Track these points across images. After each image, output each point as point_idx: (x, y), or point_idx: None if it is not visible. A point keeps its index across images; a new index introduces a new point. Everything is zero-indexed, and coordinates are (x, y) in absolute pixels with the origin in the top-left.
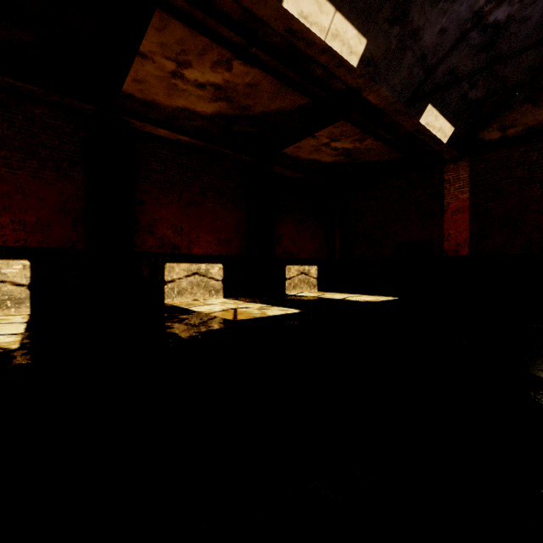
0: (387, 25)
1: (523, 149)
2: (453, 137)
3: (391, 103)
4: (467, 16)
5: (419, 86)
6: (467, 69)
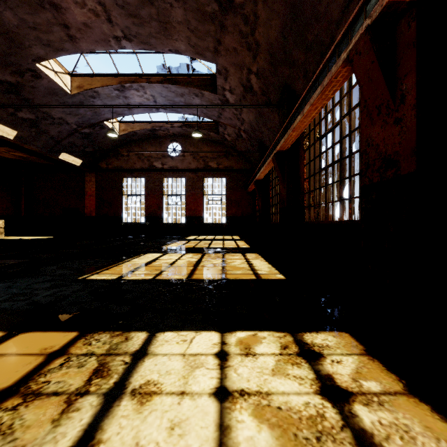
0: (28, 128)
1: (113, 175)
2: (83, 164)
3: (39, 150)
4: (71, 129)
5: (54, 146)
6: (79, 142)
